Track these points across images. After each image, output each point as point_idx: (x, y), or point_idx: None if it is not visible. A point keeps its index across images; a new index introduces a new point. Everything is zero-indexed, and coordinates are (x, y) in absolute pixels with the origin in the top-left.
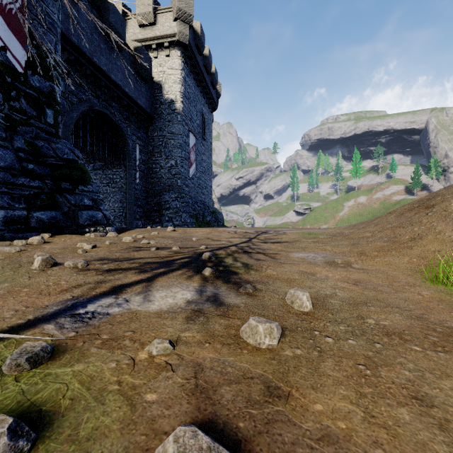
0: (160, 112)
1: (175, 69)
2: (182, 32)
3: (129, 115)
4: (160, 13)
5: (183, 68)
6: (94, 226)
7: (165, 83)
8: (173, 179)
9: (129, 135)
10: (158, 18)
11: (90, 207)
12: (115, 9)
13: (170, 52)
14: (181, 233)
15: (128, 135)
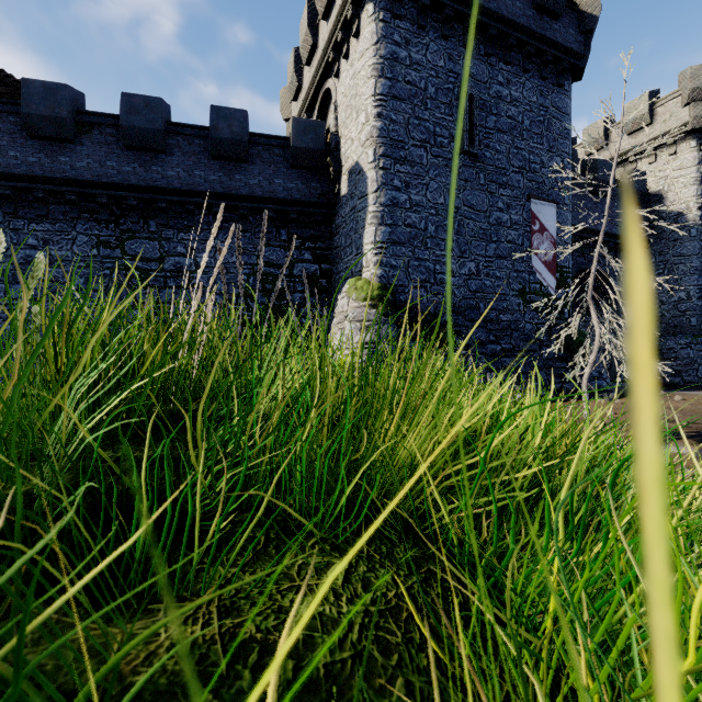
0: (659, 231)
1: (685, 168)
2: (699, 115)
3: (615, 253)
4: (659, 106)
5: (701, 159)
6: (600, 393)
7: (667, 191)
8: (682, 317)
9: (614, 276)
10: (657, 113)
11: (597, 378)
12: (603, 161)
13: (677, 147)
14: (692, 405)
15: (614, 277)
